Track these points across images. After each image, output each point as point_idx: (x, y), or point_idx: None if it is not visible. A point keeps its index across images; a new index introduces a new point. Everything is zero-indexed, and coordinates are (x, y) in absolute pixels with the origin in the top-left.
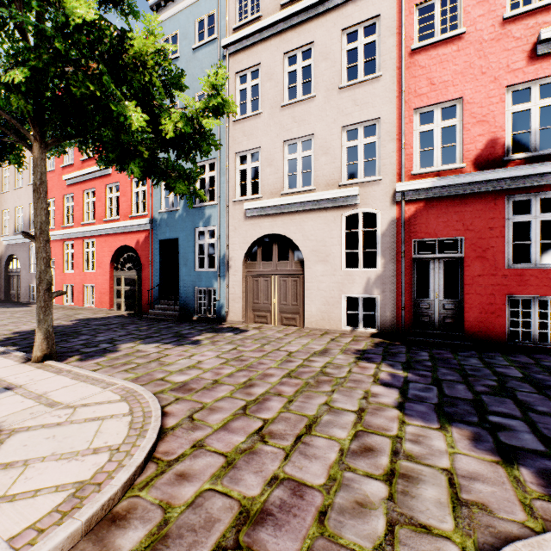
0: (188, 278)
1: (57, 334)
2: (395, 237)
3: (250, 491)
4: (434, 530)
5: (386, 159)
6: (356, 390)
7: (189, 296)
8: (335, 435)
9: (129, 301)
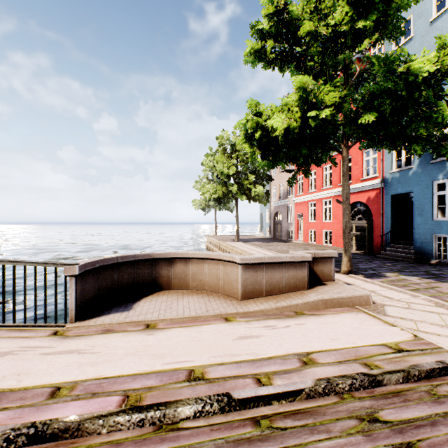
0: (424, 226)
1: None
2: None
3: None
4: None
5: None
6: None
7: (425, 242)
8: None
9: (359, 243)
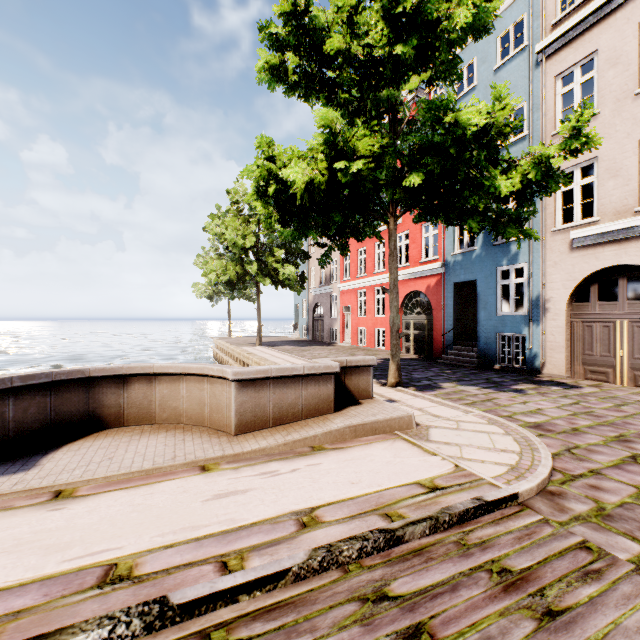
0: (488, 323)
1: (378, 369)
2: None
3: None
4: None
5: None
6: None
7: (489, 343)
8: None
9: (418, 345)
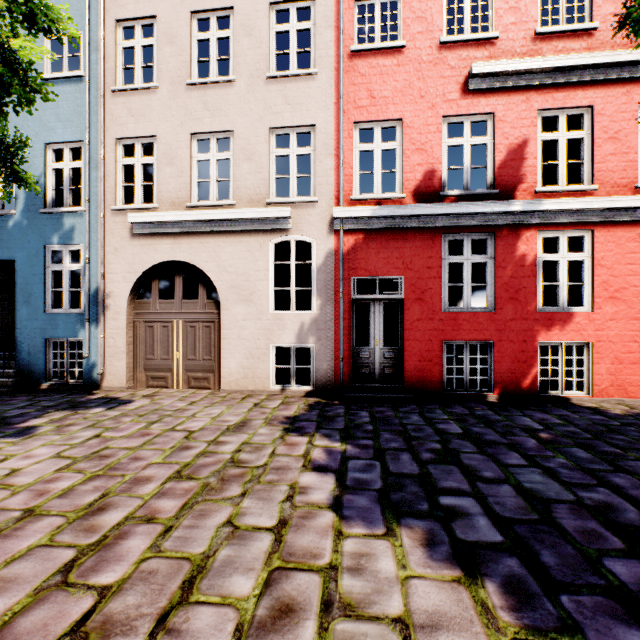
0: (33, 324)
1: None
2: (333, 273)
3: None
4: None
5: (323, 177)
6: (279, 486)
7: (35, 352)
8: (233, 591)
9: None
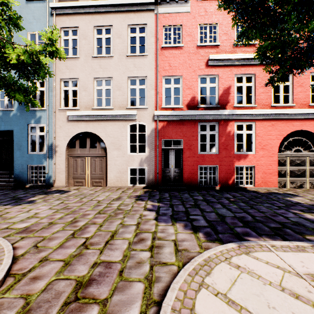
0: (22, 159)
1: None
2: (154, 137)
3: (82, 273)
4: (168, 263)
5: (150, 98)
6: (136, 215)
7: (23, 171)
8: (126, 237)
9: None
